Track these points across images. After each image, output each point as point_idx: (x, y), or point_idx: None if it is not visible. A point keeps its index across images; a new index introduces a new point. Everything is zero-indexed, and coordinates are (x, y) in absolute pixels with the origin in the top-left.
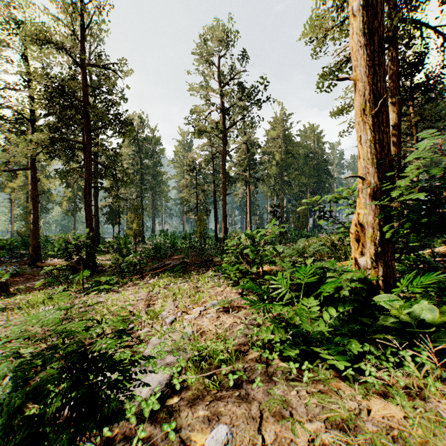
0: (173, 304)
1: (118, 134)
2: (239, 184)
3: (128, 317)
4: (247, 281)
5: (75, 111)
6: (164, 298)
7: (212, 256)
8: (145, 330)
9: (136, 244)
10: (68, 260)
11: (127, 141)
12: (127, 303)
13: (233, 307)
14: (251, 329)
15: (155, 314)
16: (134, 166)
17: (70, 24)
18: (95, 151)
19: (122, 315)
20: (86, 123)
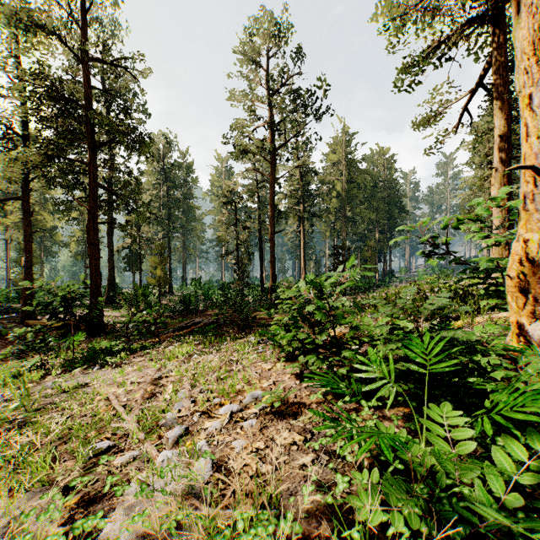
0: (189, 395)
1: (132, 151)
2: (290, 221)
3: (111, 420)
4: (308, 354)
5: (74, 119)
6: (179, 382)
7: (257, 312)
8: (128, 457)
9: (162, 296)
10: (53, 319)
11: (150, 166)
12: (120, 389)
13: (289, 406)
14: (326, 467)
15: (154, 419)
16: (160, 198)
17: (68, 3)
18: (107, 177)
19: (100, 417)
20: (90, 136)
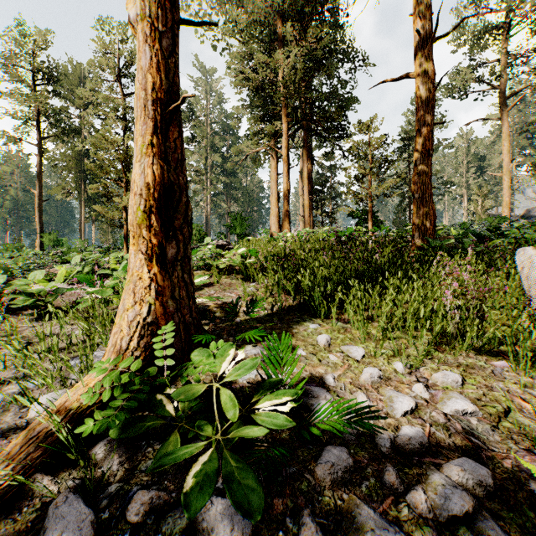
0: None
1: None
2: None
3: None
4: None
5: None
6: None
7: None
8: None
9: None
10: None
11: None
12: None
13: None
14: None
15: None
16: None
17: None
18: None
19: None
20: None
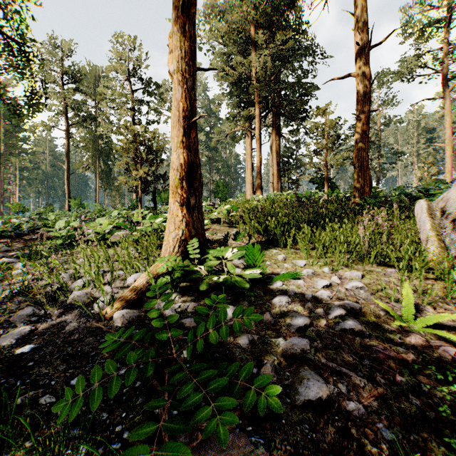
0: None
1: None
2: None
3: None
4: None
5: None
6: None
7: None
8: None
9: None
10: None
11: None
12: None
13: None
14: None
15: None
16: None
17: None
18: None
19: None
20: None
